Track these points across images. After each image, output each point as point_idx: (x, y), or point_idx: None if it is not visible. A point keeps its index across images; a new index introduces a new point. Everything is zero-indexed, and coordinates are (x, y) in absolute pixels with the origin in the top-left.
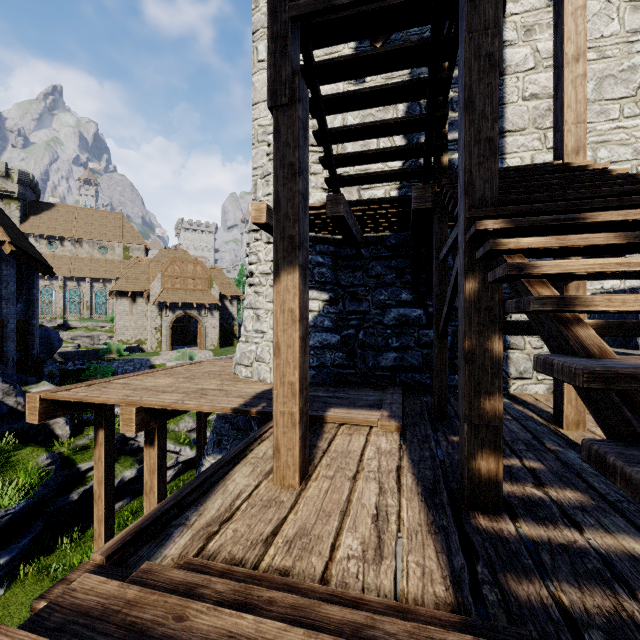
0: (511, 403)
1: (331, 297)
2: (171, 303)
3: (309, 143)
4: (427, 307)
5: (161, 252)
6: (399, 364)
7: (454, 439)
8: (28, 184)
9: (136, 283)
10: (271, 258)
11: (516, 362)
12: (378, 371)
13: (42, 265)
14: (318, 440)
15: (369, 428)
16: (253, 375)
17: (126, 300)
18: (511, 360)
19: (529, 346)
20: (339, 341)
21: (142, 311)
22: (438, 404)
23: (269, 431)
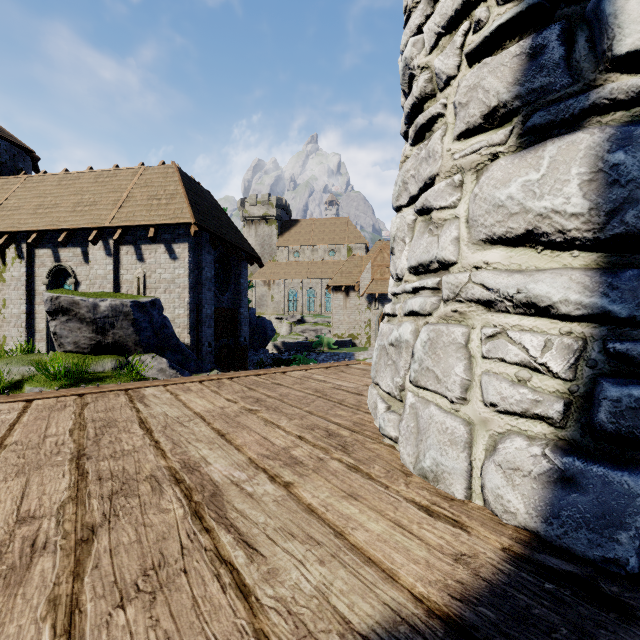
0: None
1: None
2: (380, 295)
3: None
4: None
5: (376, 245)
6: None
7: None
8: (282, 207)
9: (349, 277)
10: None
11: None
12: None
13: (248, 255)
14: None
15: None
16: (400, 436)
17: (340, 294)
18: None
19: None
20: None
21: (354, 305)
22: None
23: None
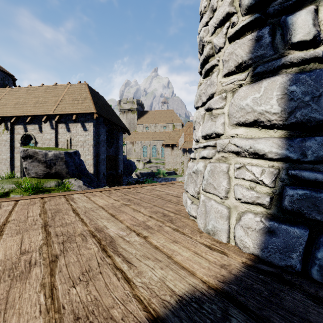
0: None
1: None
2: (189, 149)
3: None
4: None
5: (186, 124)
6: None
7: None
8: (139, 104)
9: (173, 140)
10: None
11: None
12: None
13: (123, 129)
14: None
15: None
16: (197, 215)
17: (169, 148)
18: None
19: None
20: None
21: (176, 154)
22: None
23: None
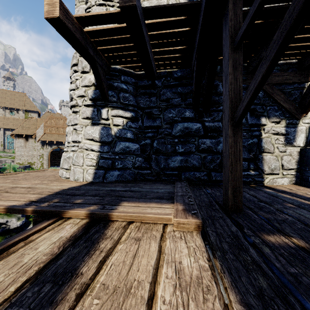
0: (276, 192)
1: (132, 116)
2: (49, 141)
3: (116, 0)
4: (204, 122)
5: (46, 114)
6: (184, 165)
7: (272, 240)
8: None
9: (28, 130)
10: (85, 84)
11: (268, 162)
12: (168, 171)
13: None
14: (86, 256)
15: (162, 226)
16: (70, 176)
17: (22, 139)
18: (265, 160)
19: (277, 150)
20: (138, 149)
21: (32, 146)
22: (232, 195)
23: (27, 239)
